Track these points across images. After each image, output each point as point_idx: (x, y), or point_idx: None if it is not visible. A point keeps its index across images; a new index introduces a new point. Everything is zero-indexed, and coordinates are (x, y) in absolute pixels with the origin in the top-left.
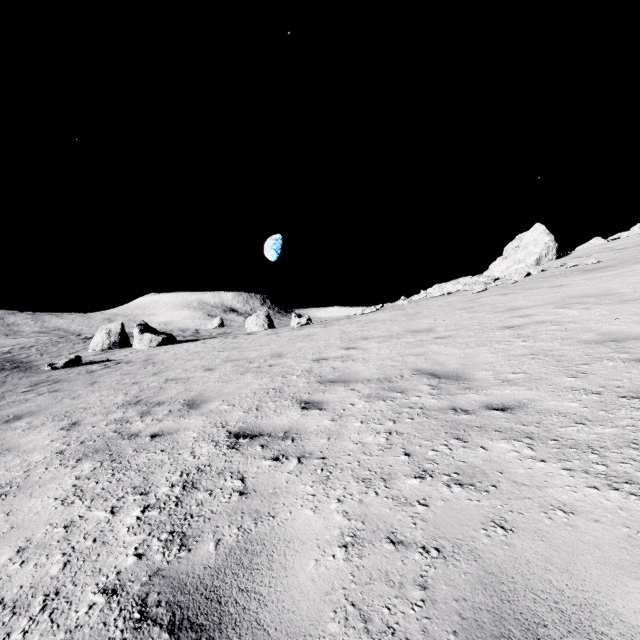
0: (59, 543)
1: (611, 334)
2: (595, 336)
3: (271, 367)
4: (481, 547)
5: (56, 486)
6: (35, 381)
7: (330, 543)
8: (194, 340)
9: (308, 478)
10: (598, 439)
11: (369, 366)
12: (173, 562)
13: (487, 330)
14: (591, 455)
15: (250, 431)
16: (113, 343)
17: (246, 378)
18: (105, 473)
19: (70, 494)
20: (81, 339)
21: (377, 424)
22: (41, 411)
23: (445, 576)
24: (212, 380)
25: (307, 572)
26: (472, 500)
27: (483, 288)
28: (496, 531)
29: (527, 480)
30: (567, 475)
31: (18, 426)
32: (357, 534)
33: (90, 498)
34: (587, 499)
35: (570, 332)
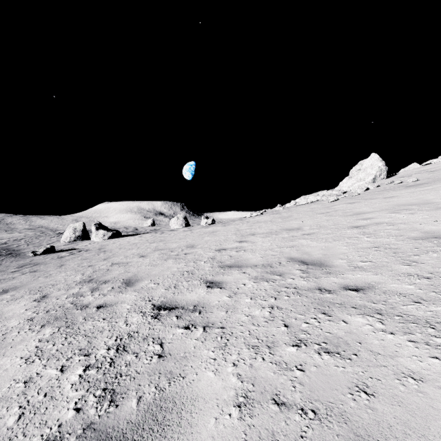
0: (18, 397)
1: (432, 232)
2: (420, 234)
3: (186, 255)
4: (349, 410)
5: (23, 347)
6: (21, 264)
7: (227, 403)
8: (134, 235)
9: (211, 344)
10: (433, 316)
11: (256, 255)
12: (103, 416)
13: (340, 229)
14: (430, 329)
15: (169, 304)
16: (77, 237)
17: (168, 263)
18: (60, 337)
19: (32, 354)
20: (56, 234)
21: (262, 300)
22: (22, 286)
23: (321, 437)
24: (144, 264)
25: (208, 429)
26: (339, 367)
27: (336, 198)
28: (360, 395)
29: (381, 350)
30: (413, 346)
31: (4, 298)
32: (248, 395)
33: (47, 358)
34: (431, 368)
35: (401, 231)
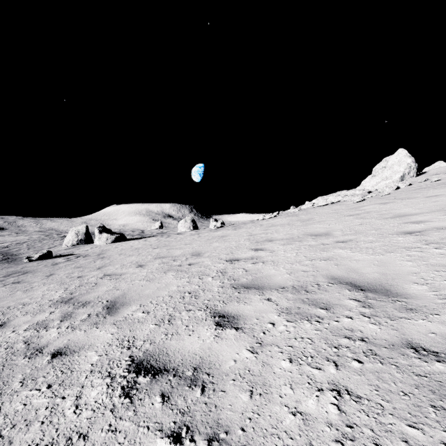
0: None
1: None
2: None
3: (190, 266)
4: None
5: None
6: (10, 272)
7: None
8: (139, 238)
9: None
10: None
11: (280, 270)
12: None
13: (386, 235)
14: None
15: (155, 360)
16: (80, 240)
17: (167, 277)
18: None
19: None
20: (60, 237)
21: (313, 368)
22: None
23: None
24: (139, 278)
25: None
26: None
27: (362, 199)
28: None
29: None
30: None
31: None
32: None
33: None
34: None
35: None
